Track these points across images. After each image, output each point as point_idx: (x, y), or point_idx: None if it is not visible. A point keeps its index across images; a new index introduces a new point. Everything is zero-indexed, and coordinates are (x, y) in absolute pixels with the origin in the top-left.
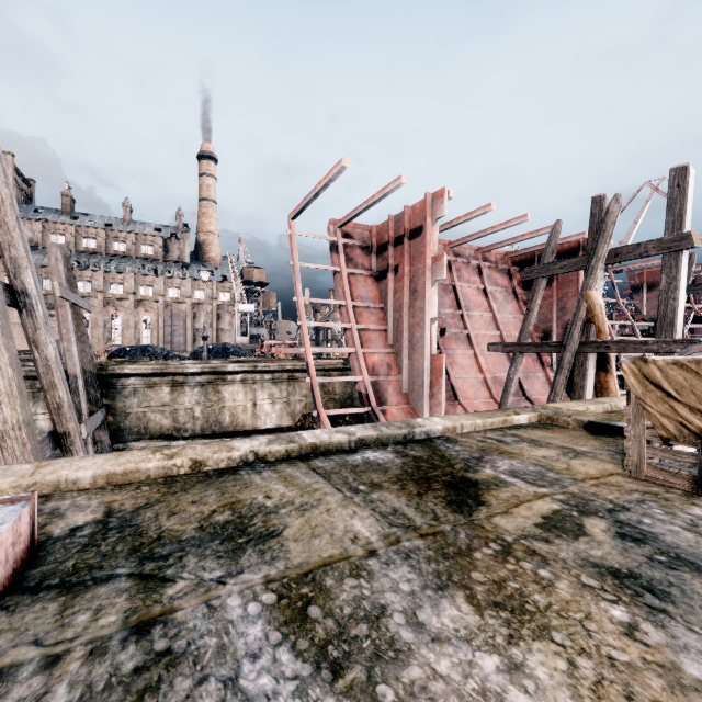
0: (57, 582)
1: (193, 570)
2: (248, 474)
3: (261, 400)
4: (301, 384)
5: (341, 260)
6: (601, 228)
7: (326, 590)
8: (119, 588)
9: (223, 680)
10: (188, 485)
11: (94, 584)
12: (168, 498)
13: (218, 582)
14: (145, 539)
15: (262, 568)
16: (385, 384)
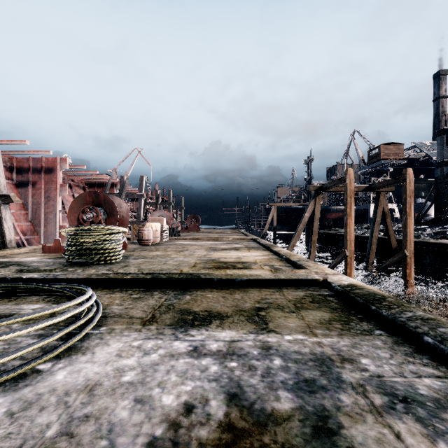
0: None
1: None
2: None
3: None
4: None
5: None
6: (124, 187)
7: None
8: None
9: None
10: None
11: None
12: None
13: None
14: None
15: None
16: (32, 240)
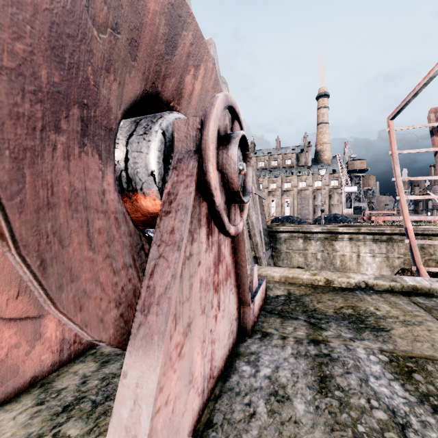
0: (277, 313)
1: (335, 329)
2: (361, 294)
3: (363, 253)
4: (398, 244)
5: None
6: None
7: (427, 371)
8: (301, 323)
9: (359, 378)
10: (324, 291)
11: (291, 318)
12: (315, 294)
13: (350, 339)
14: (308, 308)
15: (377, 343)
16: None
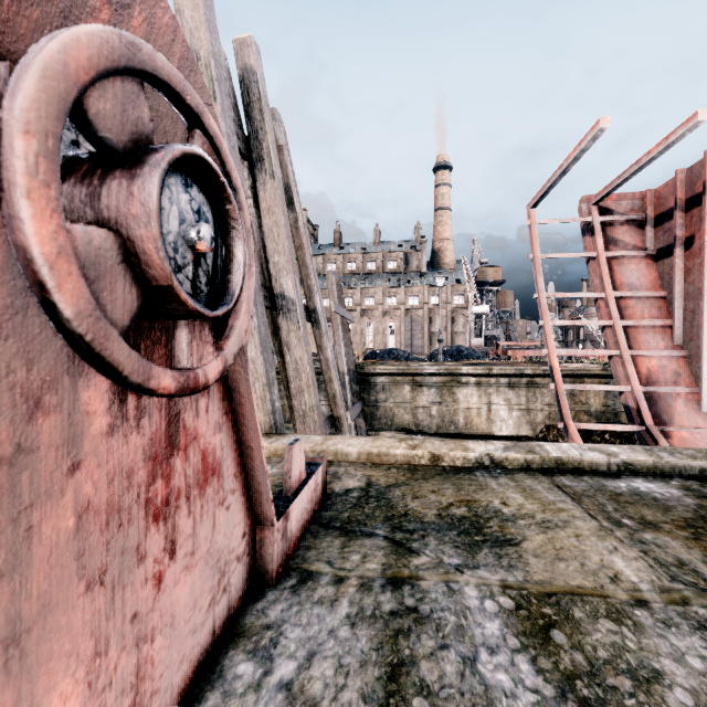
0: (339, 526)
1: (434, 551)
2: (483, 476)
3: (496, 405)
4: (542, 391)
5: (598, 243)
6: None
7: (573, 620)
8: (377, 544)
9: (461, 656)
10: (427, 475)
11: (361, 535)
12: (411, 483)
13: (456, 569)
14: (395, 512)
15: (499, 571)
16: (669, 397)
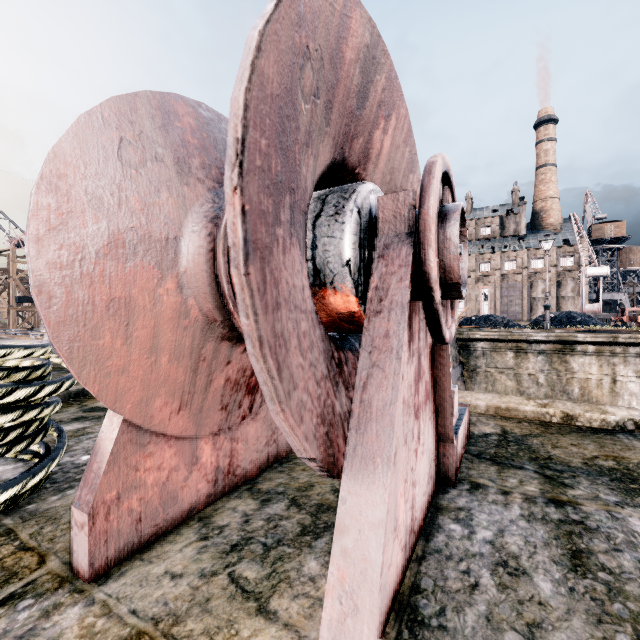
0: (489, 458)
1: (587, 488)
2: (627, 439)
3: (623, 377)
4: None
5: None
6: None
7: None
8: (530, 475)
9: (636, 559)
10: (562, 431)
11: (512, 467)
12: (547, 435)
13: (615, 504)
14: (538, 455)
15: None
16: None
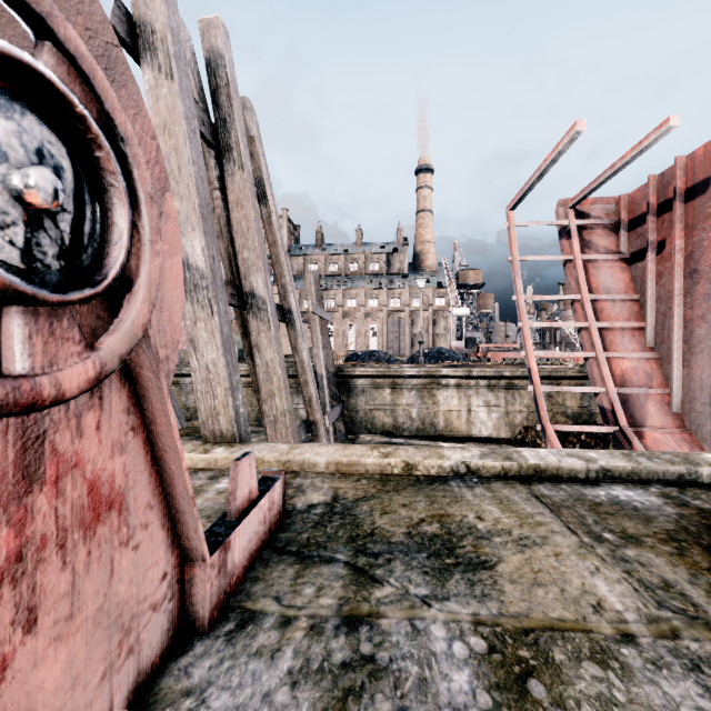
0: (295, 550)
1: (399, 578)
2: (458, 487)
3: (476, 407)
4: (521, 392)
5: (574, 246)
6: None
7: (553, 665)
8: (336, 572)
9: None
10: (399, 486)
11: (319, 561)
12: (382, 495)
13: (423, 602)
14: (360, 531)
15: (471, 603)
16: (642, 399)
